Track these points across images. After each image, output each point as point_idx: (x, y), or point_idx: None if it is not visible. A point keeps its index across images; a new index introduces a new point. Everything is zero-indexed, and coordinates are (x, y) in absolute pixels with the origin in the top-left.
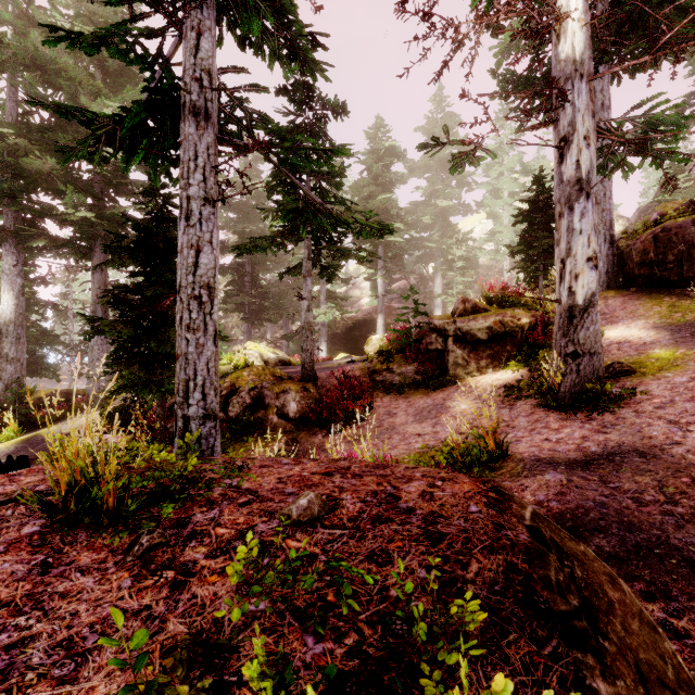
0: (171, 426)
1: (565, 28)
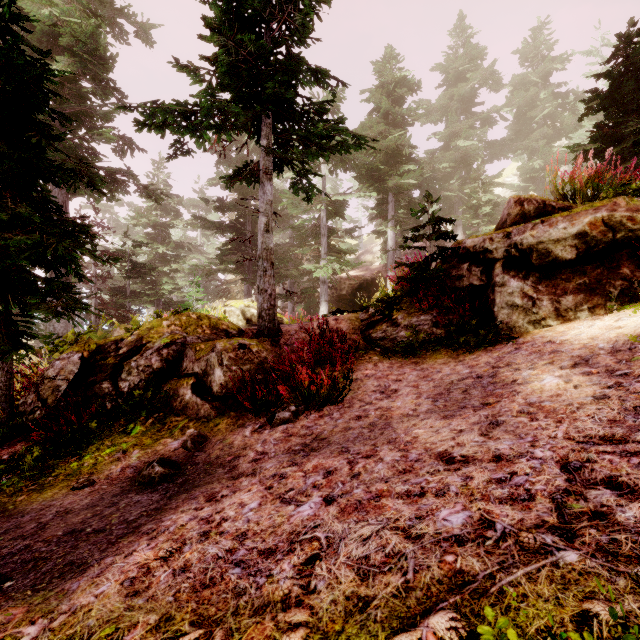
0: (23, 402)
1: None
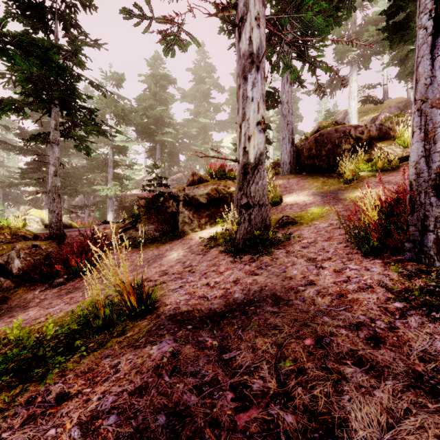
0: None
1: None
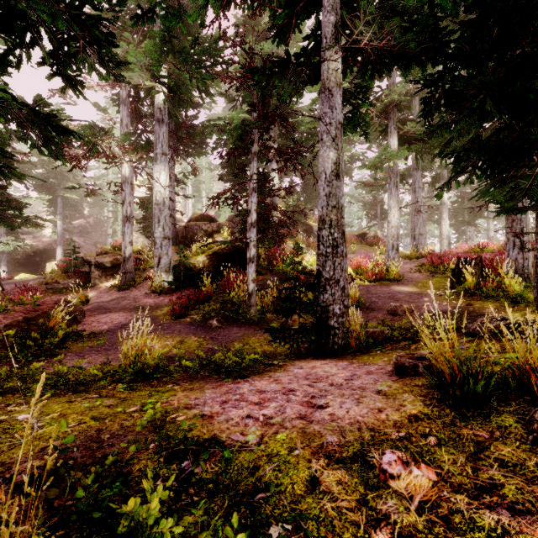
0: None
1: (123, 165)
